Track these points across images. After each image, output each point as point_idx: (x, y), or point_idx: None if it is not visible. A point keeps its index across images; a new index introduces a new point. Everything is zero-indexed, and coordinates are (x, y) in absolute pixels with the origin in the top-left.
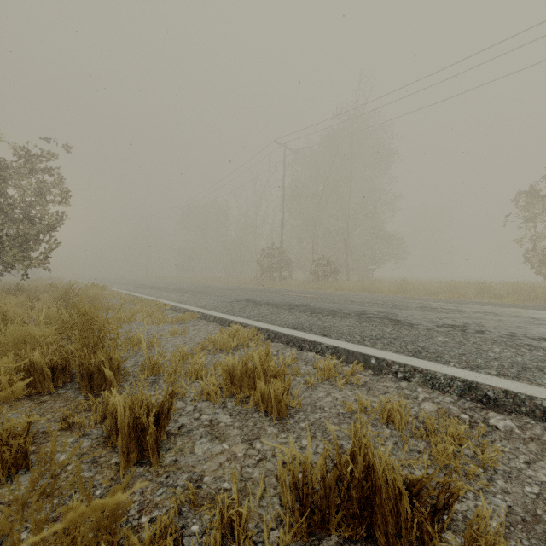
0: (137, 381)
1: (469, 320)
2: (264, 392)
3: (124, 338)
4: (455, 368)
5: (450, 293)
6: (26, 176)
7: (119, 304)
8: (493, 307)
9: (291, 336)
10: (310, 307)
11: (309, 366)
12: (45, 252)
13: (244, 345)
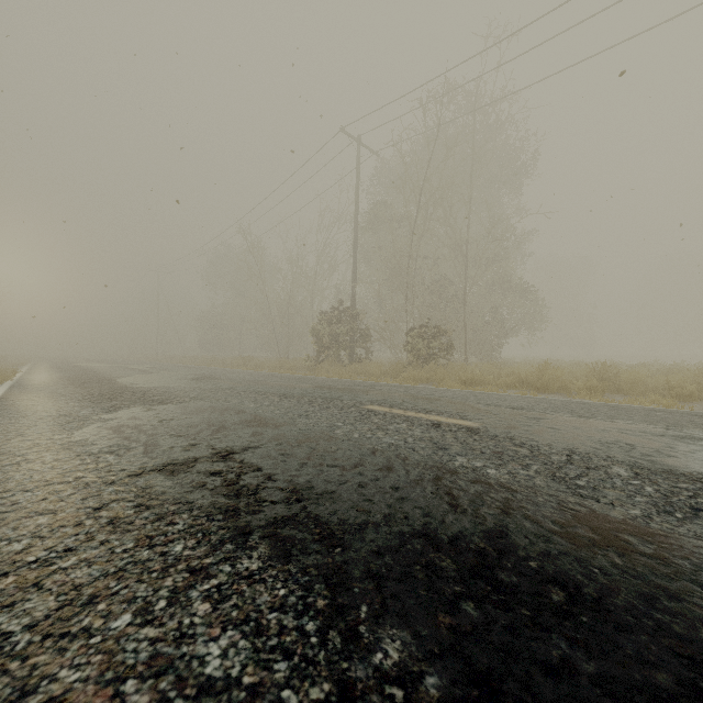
0: None
1: None
2: None
3: None
4: None
5: None
6: None
7: None
8: None
9: None
10: (660, 663)
11: None
12: None
13: None
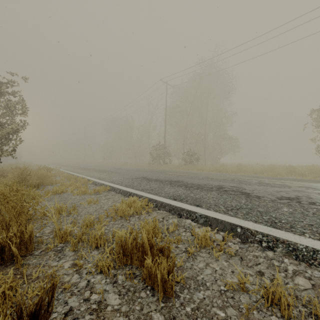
0: (47, 249)
1: (298, 193)
2: (151, 269)
3: (40, 212)
4: (313, 240)
5: (270, 172)
6: (1, 97)
7: (60, 180)
8: (307, 183)
9: (172, 206)
10: (184, 183)
11: (187, 232)
12: (13, 146)
13: (138, 213)
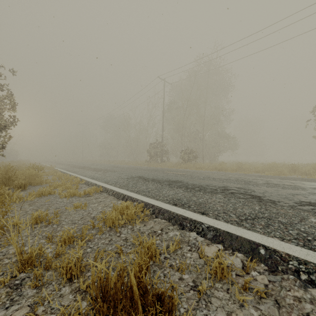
0: (0, 284)
1: None
2: None
3: None
4: None
5: (271, 171)
6: None
7: (51, 179)
8: None
9: (172, 213)
10: (184, 183)
11: (193, 252)
12: (2, 143)
13: (131, 222)
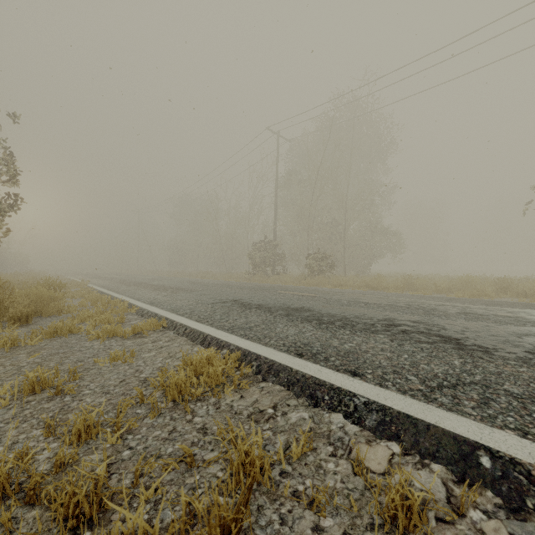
0: None
1: None
2: None
3: None
4: None
5: (465, 289)
6: None
7: (78, 305)
8: None
9: (295, 372)
10: (314, 312)
11: (340, 460)
12: None
13: (215, 392)
